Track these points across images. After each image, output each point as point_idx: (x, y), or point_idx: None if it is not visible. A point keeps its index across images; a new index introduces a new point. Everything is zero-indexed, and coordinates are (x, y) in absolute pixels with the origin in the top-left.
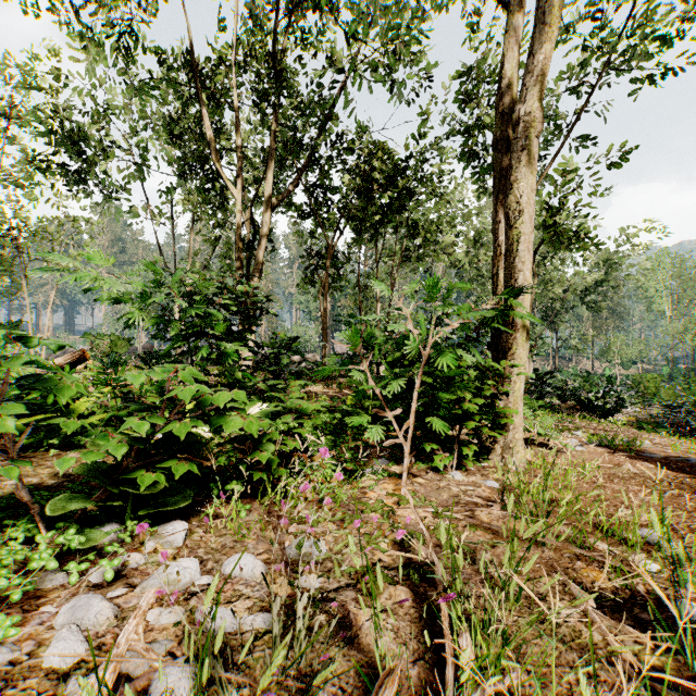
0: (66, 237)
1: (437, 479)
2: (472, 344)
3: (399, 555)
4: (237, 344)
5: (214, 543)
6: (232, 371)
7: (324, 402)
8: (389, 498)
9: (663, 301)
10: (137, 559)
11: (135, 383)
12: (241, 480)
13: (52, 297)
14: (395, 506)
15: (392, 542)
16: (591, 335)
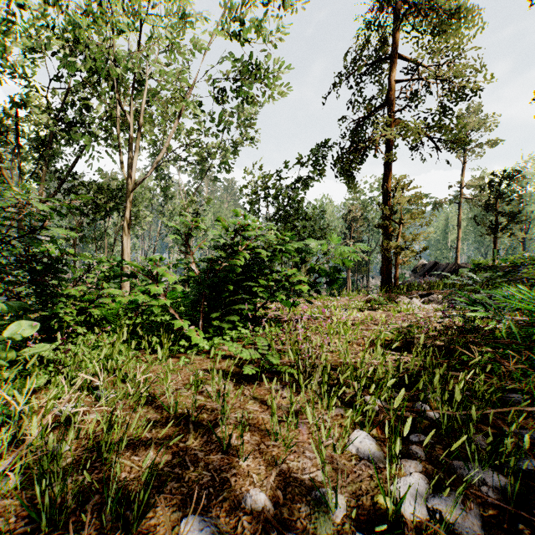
0: None
1: None
2: None
3: None
4: None
5: None
6: None
7: None
8: None
9: None
10: None
11: None
12: None
13: None
14: None
15: None
16: None
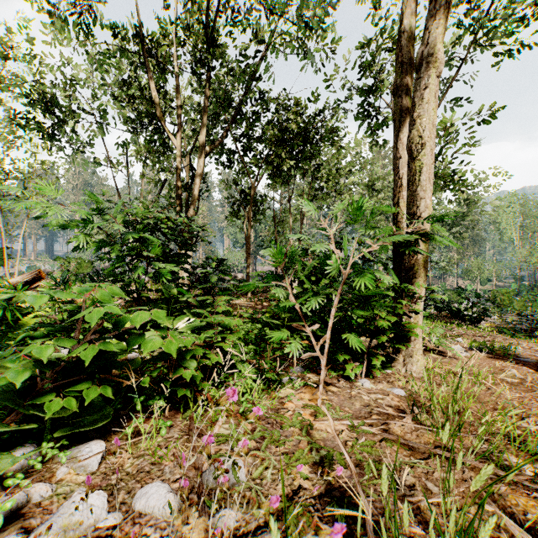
0: (36, 177)
1: (348, 386)
2: (370, 265)
3: (320, 478)
4: (172, 264)
5: (130, 466)
6: (168, 288)
7: (247, 314)
8: (306, 409)
9: (512, 232)
10: (42, 492)
11: (37, 304)
12: (165, 394)
13: (24, 227)
14: (312, 418)
15: (311, 461)
16: (457, 259)
